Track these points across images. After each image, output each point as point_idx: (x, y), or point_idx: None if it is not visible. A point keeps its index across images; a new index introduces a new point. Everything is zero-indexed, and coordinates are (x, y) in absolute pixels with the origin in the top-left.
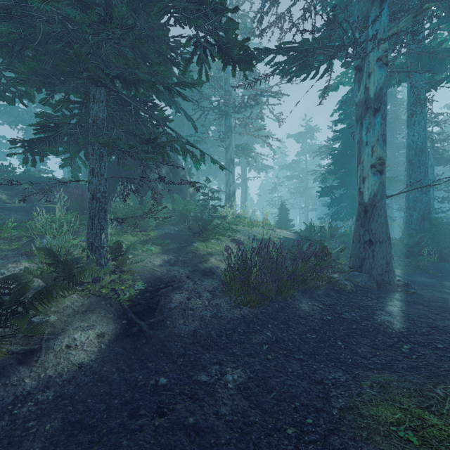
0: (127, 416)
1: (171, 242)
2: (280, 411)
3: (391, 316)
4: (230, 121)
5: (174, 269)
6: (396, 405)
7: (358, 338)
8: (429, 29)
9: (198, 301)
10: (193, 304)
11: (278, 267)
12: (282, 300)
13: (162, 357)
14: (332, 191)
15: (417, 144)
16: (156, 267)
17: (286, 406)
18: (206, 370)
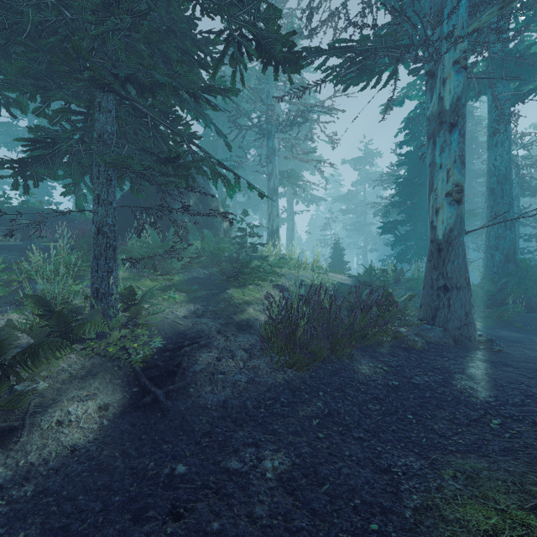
0: (130, 519)
1: (200, 289)
2: (334, 512)
3: (473, 381)
4: (273, 142)
5: (201, 322)
6: (490, 504)
7: (434, 410)
8: (514, 30)
9: (231, 363)
10: (224, 366)
11: (332, 319)
12: (336, 361)
13: (181, 436)
14: (396, 227)
15: (500, 170)
16: (179, 319)
17: (343, 504)
18: (238, 453)
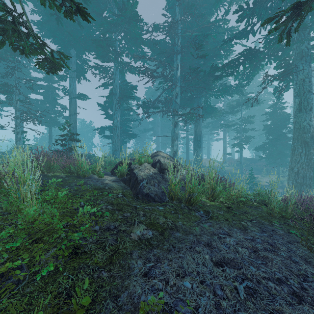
0: None
1: None
2: None
3: None
4: None
5: None
6: None
7: None
8: None
9: None
10: None
11: None
12: None
13: None
14: None
15: None
16: None
17: None
18: None
